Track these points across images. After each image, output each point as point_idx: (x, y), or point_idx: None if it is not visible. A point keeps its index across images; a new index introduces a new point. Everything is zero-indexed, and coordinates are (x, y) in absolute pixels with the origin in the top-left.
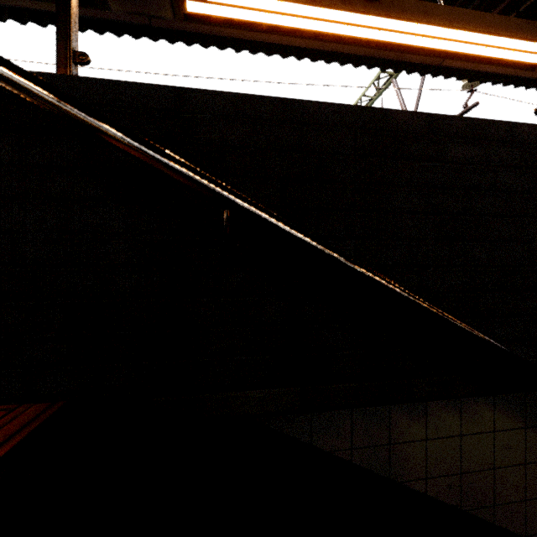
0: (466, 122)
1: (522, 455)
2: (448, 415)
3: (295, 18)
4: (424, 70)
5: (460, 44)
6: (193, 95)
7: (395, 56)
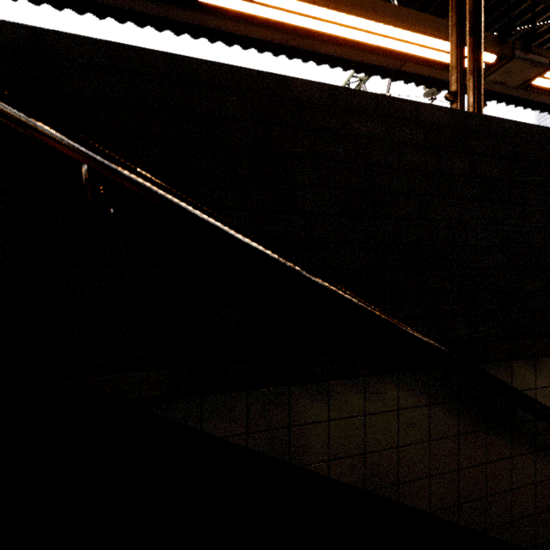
0: (370, 98)
1: (426, 432)
2: (352, 395)
3: (244, 2)
4: (385, 73)
5: (409, 45)
6: (56, 38)
7: (357, 57)
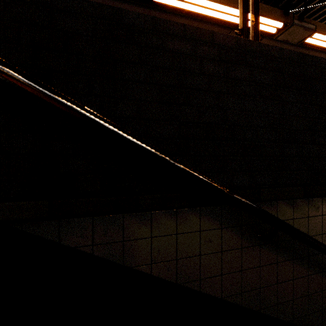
0: (180, 26)
1: (219, 246)
2: (167, 221)
3: None
4: None
5: (229, 16)
6: None
7: (202, 27)
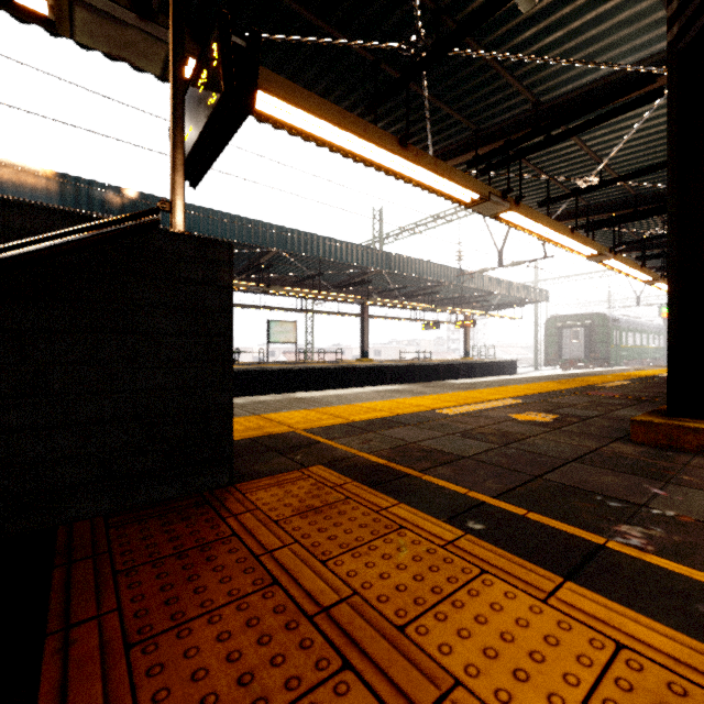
0: None
1: None
2: None
3: None
4: None
5: None
6: None
7: None
